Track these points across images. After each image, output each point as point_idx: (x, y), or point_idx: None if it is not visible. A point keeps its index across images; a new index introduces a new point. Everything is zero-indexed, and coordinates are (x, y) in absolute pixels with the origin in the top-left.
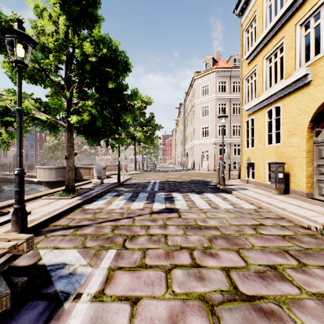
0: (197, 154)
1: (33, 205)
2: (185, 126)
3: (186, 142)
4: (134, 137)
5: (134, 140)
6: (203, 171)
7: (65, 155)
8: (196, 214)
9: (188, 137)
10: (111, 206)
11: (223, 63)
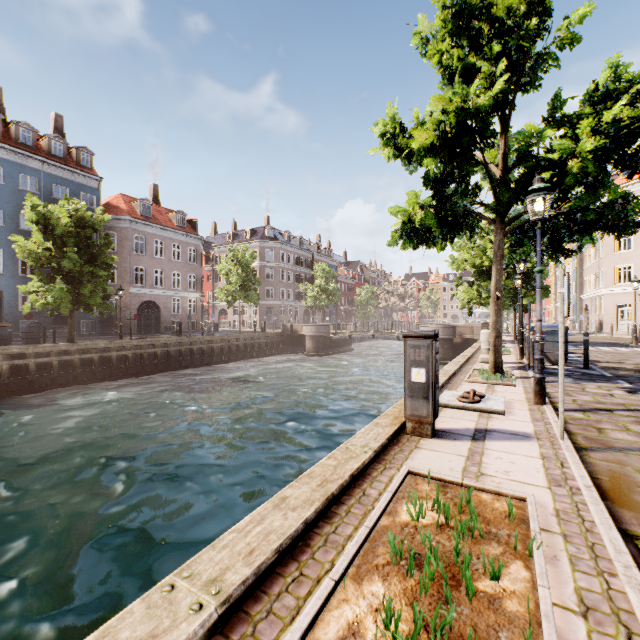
0: (608, 310)
1: None
2: (580, 261)
3: (583, 287)
4: None
5: None
6: (619, 335)
7: None
8: (602, 350)
9: (587, 280)
10: None
11: None
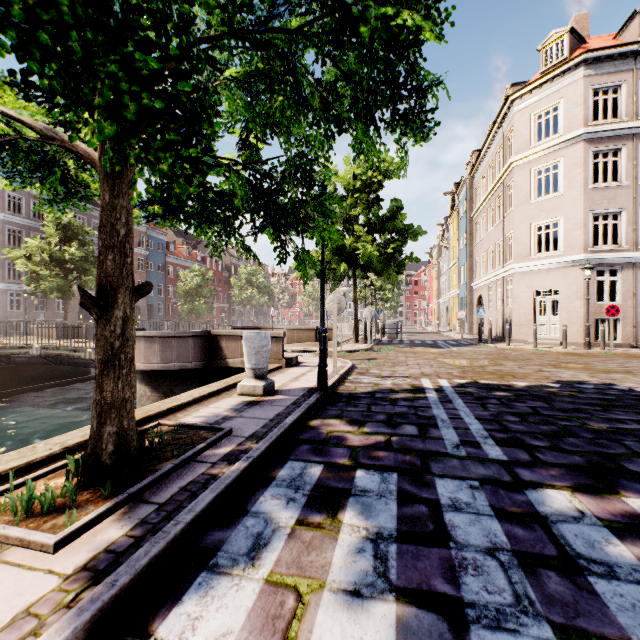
0: (521, 300)
1: None
2: (471, 234)
3: (474, 272)
4: (354, 259)
5: (354, 269)
6: (544, 346)
7: (77, 288)
8: None
9: (482, 260)
10: None
11: (602, 41)
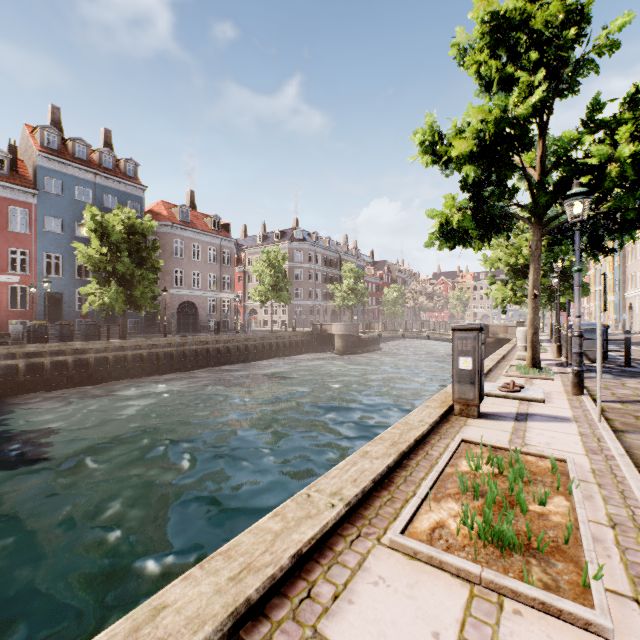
0: None
1: None
2: (624, 257)
3: (626, 285)
4: None
5: None
6: None
7: None
8: None
9: (631, 278)
10: None
11: None
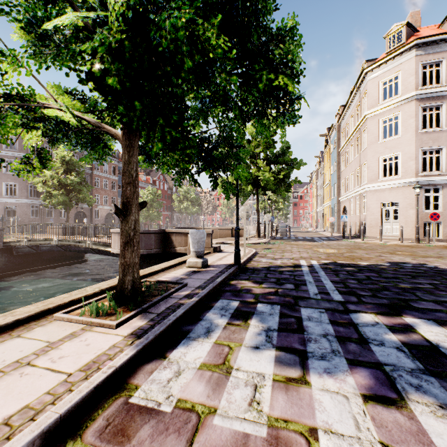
0: (372, 209)
1: None
2: (339, 163)
3: (341, 190)
4: (257, 182)
5: (257, 189)
6: (388, 240)
7: (114, 205)
8: None
9: (346, 181)
10: (229, 398)
11: (430, 30)
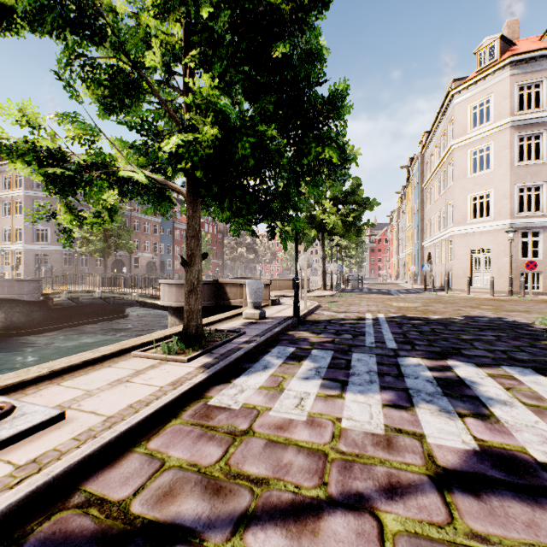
0: (459, 257)
1: (98, 379)
2: (423, 201)
3: (425, 233)
4: (322, 226)
5: (322, 233)
6: (477, 294)
7: (180, 256)
8: None
9: (431, 223)
10: (281, 403)
11: (529, 43)
